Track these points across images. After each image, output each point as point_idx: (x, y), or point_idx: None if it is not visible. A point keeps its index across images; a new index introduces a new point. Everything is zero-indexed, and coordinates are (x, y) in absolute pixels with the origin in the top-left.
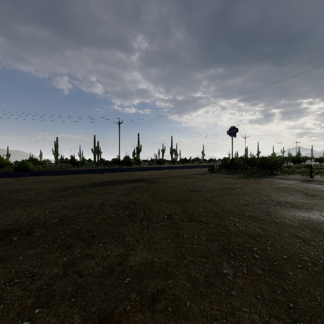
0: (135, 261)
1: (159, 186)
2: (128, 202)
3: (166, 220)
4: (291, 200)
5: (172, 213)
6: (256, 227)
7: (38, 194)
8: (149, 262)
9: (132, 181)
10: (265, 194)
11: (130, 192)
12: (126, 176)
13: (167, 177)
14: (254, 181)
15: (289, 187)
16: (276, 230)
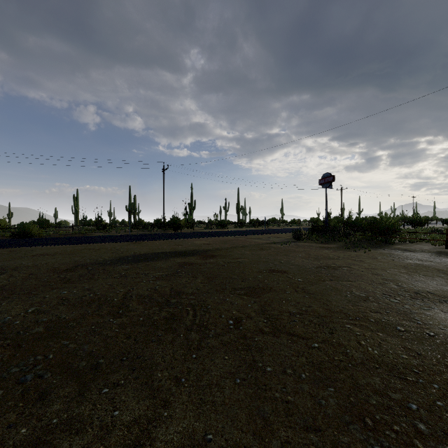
0: (168, 443)
1: (220, 262)
2: (169, 292)
3: (232, 331)
4: (436, 289)
5: (243, 316)
6: (399, 349)
7: (30, 277)
8: (196, 446)
9: (179, 254)
10: (389, 277)
11: (175, 272)
12: (172, 246)
13: (232, 248)
14: (364, 255)
15: (422, 265)
16: (438, 356)
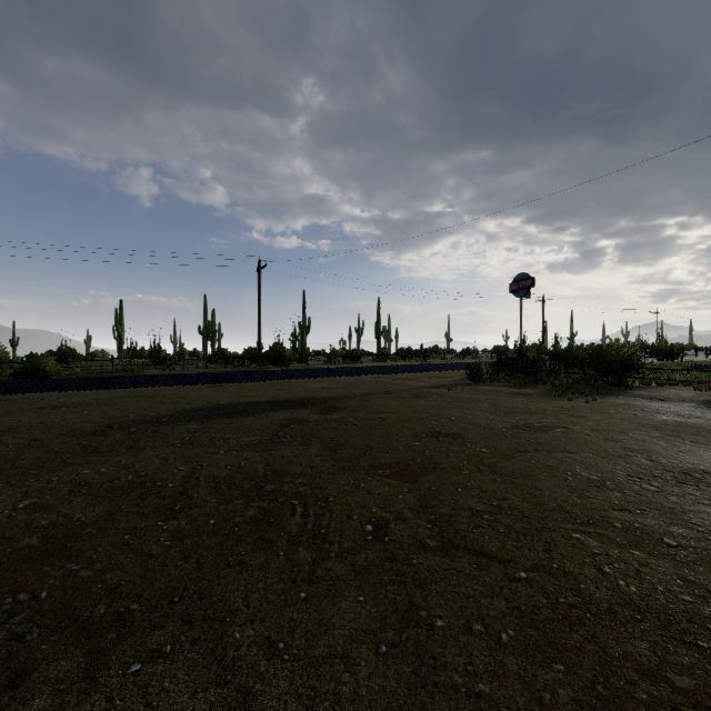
0: None
1: (349, 419)
2: (263, 472)
3: (370, 547)
4: None
5: (389, 517)
6: (675, 582)
7: (30, 444)
8: None
9: (283, 405)
10: (634, 444)
11: (275, 437)
12: (271, 391)
13: (369, 395)
14: (587, 407)
15: (685, 423)
16: None
